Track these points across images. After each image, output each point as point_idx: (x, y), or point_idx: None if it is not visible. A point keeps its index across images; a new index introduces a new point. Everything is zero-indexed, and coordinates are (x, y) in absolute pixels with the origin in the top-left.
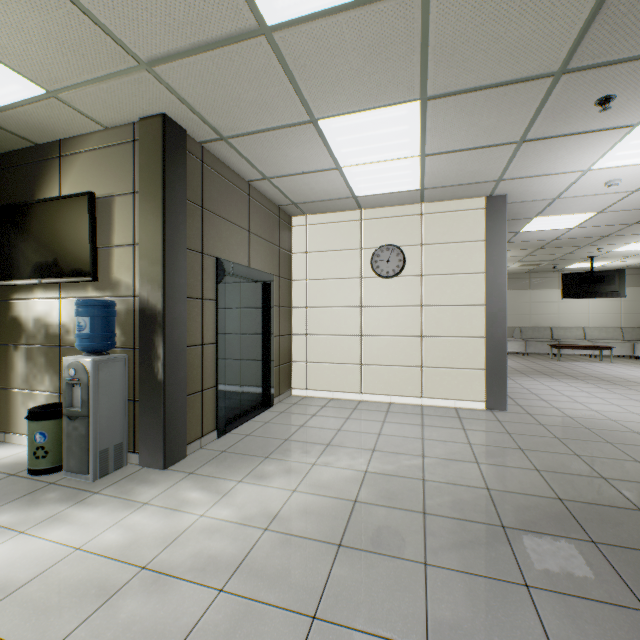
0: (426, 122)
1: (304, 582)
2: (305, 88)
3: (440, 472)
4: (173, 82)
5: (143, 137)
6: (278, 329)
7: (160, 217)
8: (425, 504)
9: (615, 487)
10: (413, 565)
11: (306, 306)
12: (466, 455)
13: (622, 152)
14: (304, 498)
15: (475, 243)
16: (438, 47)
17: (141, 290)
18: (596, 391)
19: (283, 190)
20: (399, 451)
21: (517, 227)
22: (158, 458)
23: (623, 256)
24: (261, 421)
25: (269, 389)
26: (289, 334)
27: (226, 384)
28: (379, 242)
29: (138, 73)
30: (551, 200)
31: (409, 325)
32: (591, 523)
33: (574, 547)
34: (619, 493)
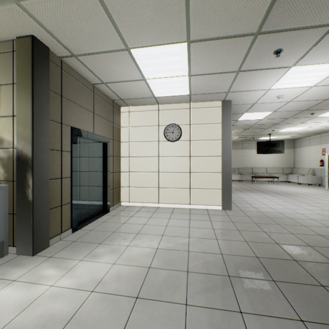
0: (190, 56)
1: (111, 327)
2: (121, 27)
3: (197, 246)
4: (35, 14)
5: (19, 49)
6: (112, 169)
7: (30, 99)
8: (188, 266)
9: (283, 248)
10: (179, 306)
11: (129, 156)
12: (211, 235)
13: (284, 81)
14: (119, 268)
15: (216, 124)
16: (195, 10)
17: (17, 144)
18: (272, 198)
19: (114, 91)
20: (176, 235)
21: (237, 118)
22: (29, 249)
23: (283, 134)
24: (101, 221)
25: (107, 202)
26: (119, 171)
27: (79, 201)
28: (168, 122)
29: (10, 4)
30: (252, 104)
31: (184, 166)
32: (272, 270)
33: (264, 285)
34: (285, 251)
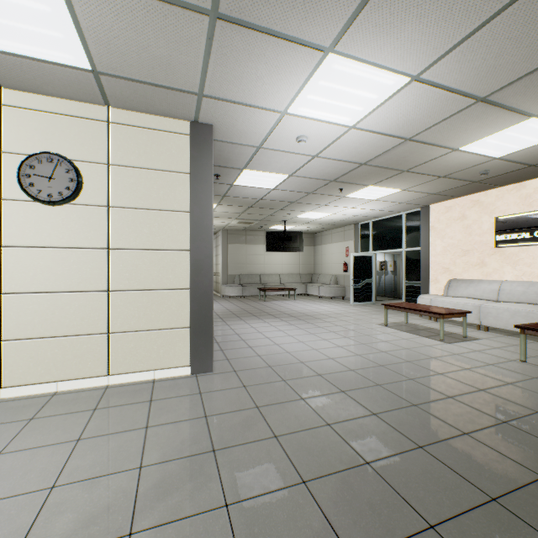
0: None
1: None
2: None
3: None
4: None
5: None
6: None
7: None
8: None
9: (318, 502)
10: None
11: None
12: (119, 513)
13: (312, 96)
14: None
15: (179, 174)
16: None
17: None
18: (289, 328)
19: None
20: None
21: (231, 178)
22: None
23: (302, 222)
24: None
25: None
26: None
27: None
28: (37, 147)
29: None
30: (256, 148)
31: (89, 275)
32: None
33: None
34: (324, 518)
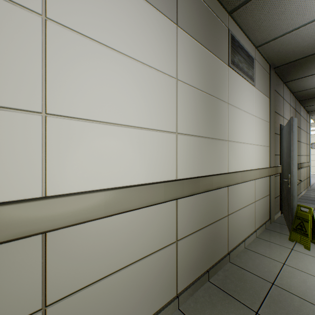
0: None
1: None
2: None
3: None
4: None
5: None
6: None
7: None
8: None
9: None
10: None
11: None
12: None
13: None
14: None
15: None
16: None
17: None
18: None
19: None
20: None
21: None
22: None
23: None
24: None
25: None
26: None
27: None
28: (312, 142)
29: None
30: None
31: None
32: None
33: None
34: None
